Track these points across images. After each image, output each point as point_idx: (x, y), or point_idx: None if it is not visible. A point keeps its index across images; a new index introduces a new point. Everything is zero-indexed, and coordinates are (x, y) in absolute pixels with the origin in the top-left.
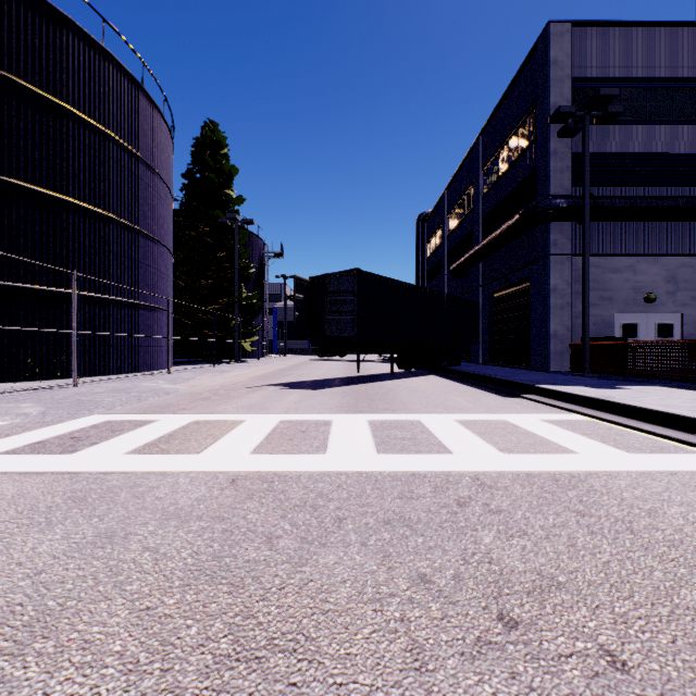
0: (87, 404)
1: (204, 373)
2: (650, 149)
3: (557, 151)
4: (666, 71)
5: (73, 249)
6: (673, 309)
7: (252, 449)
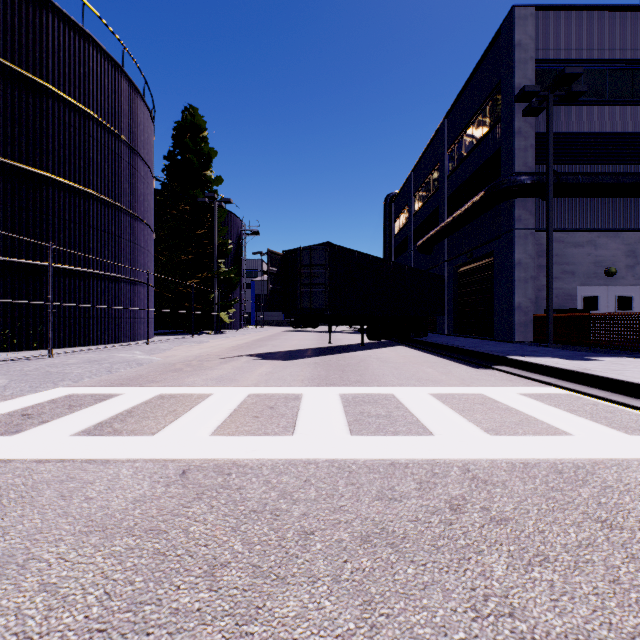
0: (54, 376)
1: (182, 344)
2: (611, 128)
3: (521, 130)
4: (625, 53)
5: (53, 224)
6: (633, 282)
7: (213, 429)
